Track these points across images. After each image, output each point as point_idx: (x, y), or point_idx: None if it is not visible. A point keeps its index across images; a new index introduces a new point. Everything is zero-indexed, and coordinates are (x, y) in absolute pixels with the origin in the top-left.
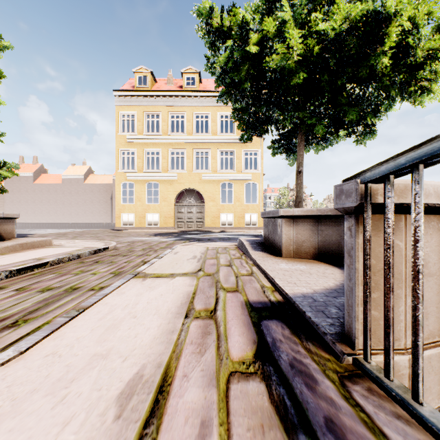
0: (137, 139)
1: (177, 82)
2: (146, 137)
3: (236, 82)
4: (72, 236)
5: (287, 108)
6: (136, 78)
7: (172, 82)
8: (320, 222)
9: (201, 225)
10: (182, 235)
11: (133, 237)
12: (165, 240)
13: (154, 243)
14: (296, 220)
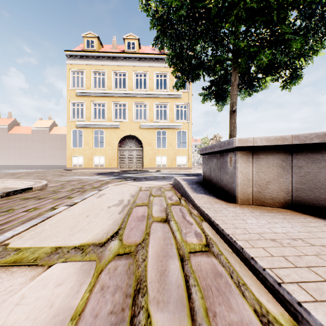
0: (85, 93)
1: (120, 48)
2: (93, 91)
3: (172, 12)
4: (19, 176)
5: (223, 45)
6: (85, 42)
7: (116, 46)
8: (295, 155)
9: (140, 166)
10: (122, 174)
11: (75, 176)
12: (103, 179)
13: (89, 182)
14: (257, 153)
